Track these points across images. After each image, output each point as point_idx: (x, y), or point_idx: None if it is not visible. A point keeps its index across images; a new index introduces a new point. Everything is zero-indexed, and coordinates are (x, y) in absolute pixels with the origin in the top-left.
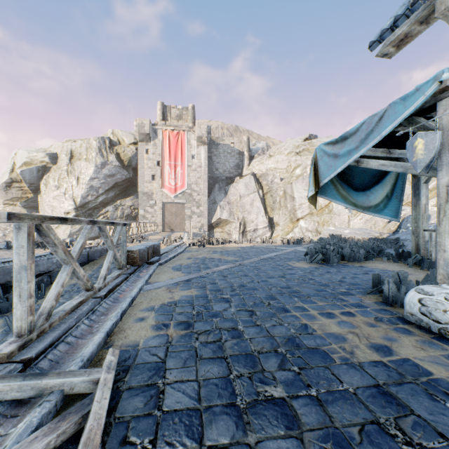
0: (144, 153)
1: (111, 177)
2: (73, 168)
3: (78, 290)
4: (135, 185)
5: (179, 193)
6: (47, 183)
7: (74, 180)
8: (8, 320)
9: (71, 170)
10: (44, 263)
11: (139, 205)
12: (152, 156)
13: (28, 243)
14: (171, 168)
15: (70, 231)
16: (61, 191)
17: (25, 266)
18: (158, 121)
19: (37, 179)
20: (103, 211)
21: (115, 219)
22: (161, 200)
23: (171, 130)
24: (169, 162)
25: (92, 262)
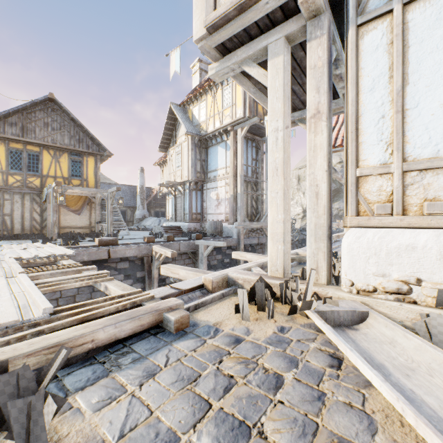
0: None
1: None
2: (300, 187)
3: None
4: (340, 193)
5: None
6: None
7: (301, 194)
8: None
9: (299, 188)
10: None
11: None
12: None
13: None
14: None
15: (300, 225)
16: (294, 202)
17: None
18: None
19: None
20: None
21: None
22: None
23: None
24: None
25: None
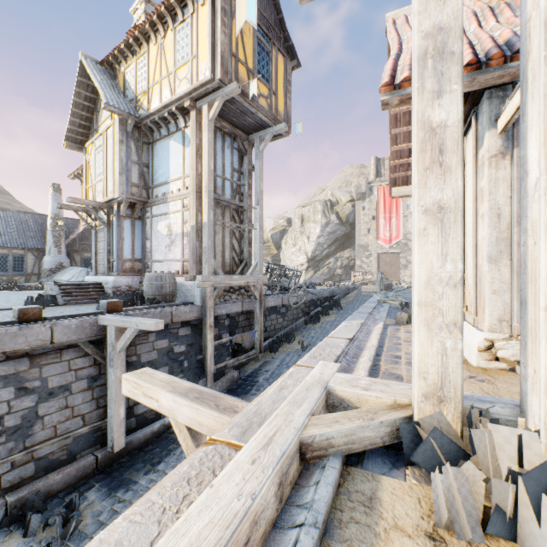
0: (360, 210)
1: (332, 233)
2: (304, 229)
3: (353, 304)
4: (351, 239)
5: (394, 244)
6: (286, 242)
7: (305, 239)
8: (337, 308)
9: (302, 231)
10: (337, 291)
11: (356, 257)
12: (367, 212)
13: (380, 277)
14: (385, 221)
15: (304, 279)
16: (296, 248)
17: (379, 281)
18: (372, 175)
19: (279, 239)
20: (326, 262)
21: (335, 269)
22: (376, 251)
23: (385, 184)
24: (383, 215)
25: (349, 294)
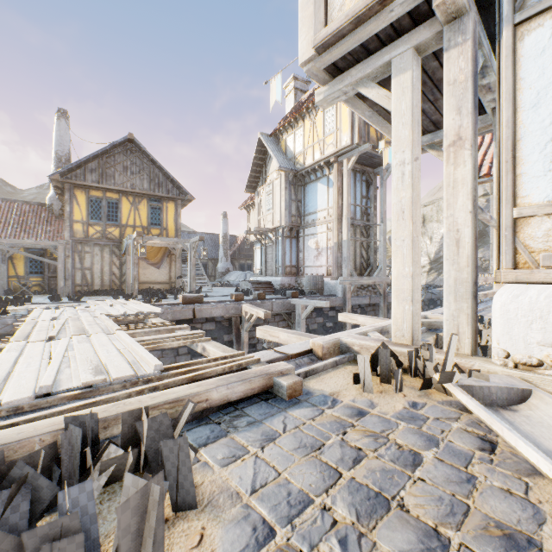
0: None
1: None
2: (425, 230)
3: None
4: (484, 237)
5: None
6: None
7: (427, 240)
8: None
9: (424, 231)
10: None
11: (490, 257)
12: None
13: None
14: None
15: (425, 281)
16: None
17: None
18: None
19: None
20: None
21: None
22: None
23: None
24: None
25: None
